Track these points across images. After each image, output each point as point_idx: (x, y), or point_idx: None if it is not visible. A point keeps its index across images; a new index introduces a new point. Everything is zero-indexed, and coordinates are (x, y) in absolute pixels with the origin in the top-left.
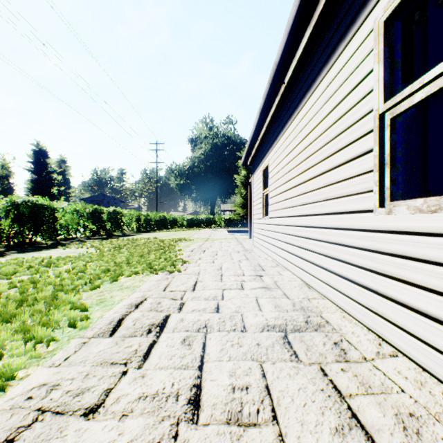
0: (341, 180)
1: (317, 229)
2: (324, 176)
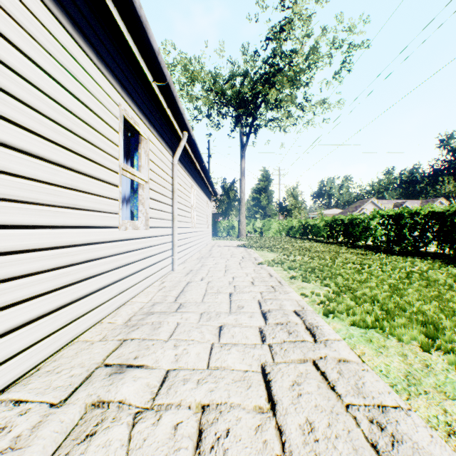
0: (95, 193)
1: (50, 251)
2: (69, 173)
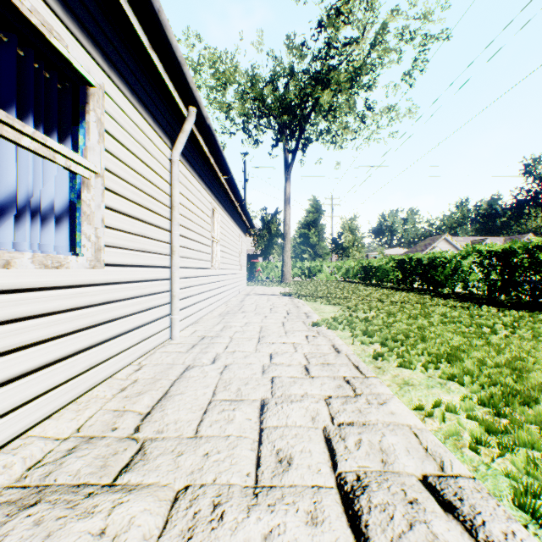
0: None
1: None
2: None
